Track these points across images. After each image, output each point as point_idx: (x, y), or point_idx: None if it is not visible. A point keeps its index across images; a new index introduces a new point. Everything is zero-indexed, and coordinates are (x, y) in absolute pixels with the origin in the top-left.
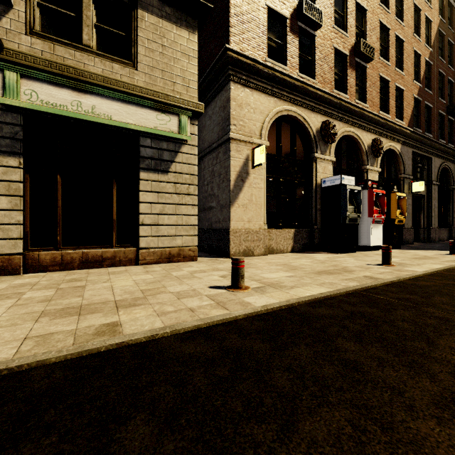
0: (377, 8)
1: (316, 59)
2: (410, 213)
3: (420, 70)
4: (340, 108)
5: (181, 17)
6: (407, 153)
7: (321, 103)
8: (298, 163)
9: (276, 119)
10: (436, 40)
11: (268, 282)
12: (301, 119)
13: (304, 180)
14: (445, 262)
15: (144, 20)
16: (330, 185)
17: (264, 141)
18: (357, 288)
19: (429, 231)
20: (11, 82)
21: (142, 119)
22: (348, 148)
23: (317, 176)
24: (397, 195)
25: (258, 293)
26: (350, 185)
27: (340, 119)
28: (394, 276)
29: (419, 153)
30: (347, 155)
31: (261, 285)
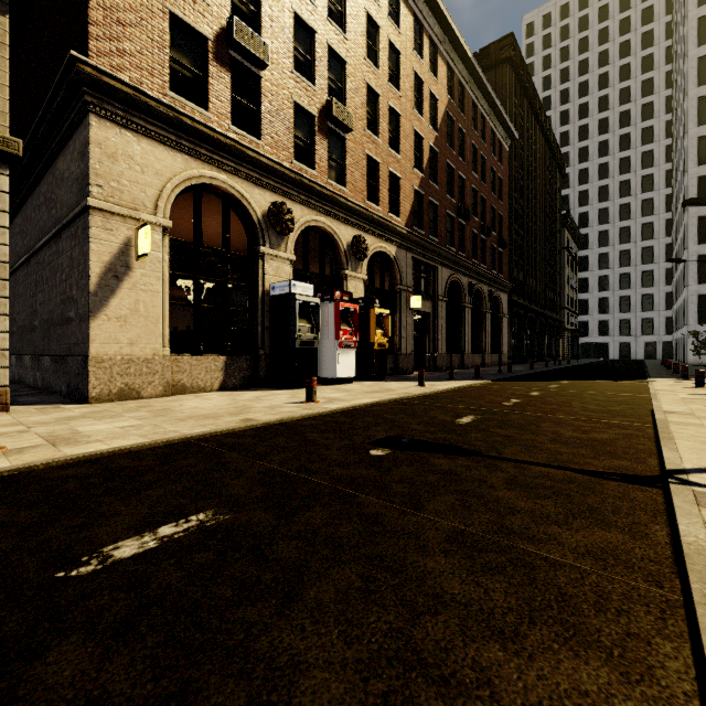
0: (363, 64)
1: (263, 111)
2: (409, 335)
3: (423, 157)
4: (302, 187)
5: None
6: (405, 259)
7: (270, 176)
8: (234, 258)
9: (194, 188)
10: (443, 124)
11: (64, 438)
12: (235, 194)
13: (246, 284)
14: (389, 395)
15: None
16: (280, 294)
17: (162, 219)
18: (191, 436)
19: (435, 358)
20: None
21: None
22: (320, 245)
23: (265, 280)
24: (376, 311)
25: (2, 456)
26: (305, 295)
27: (303, 202)
28: (281, 417)
29: (421, 260)
30: (320, 253)
31: (39, 443)
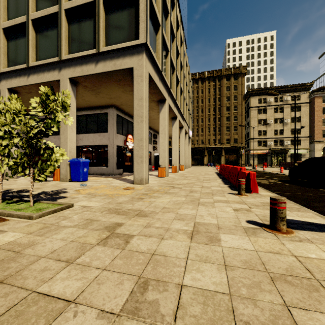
0: None
1: None
2: None
3: None
4: None
5: (306, 138)
6: None
7: None
8: None
9: None
10: None
11: None
12: None
13: None
14: None
15: (302, 140)
16: None
17: (321, 150)
18: None
19: None
20: (289, 151)
21: (301, 151)
22: None
23: None
24: None
25: None
26: None
27: None
28: None
29: None
30: None
31: None
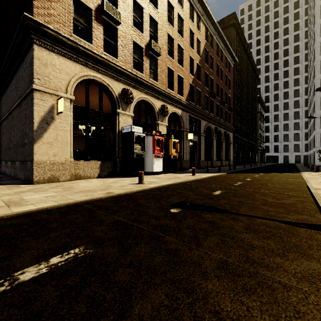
0: (166, 24)
1: (118, 45)
2: (187, 152)
3: (194, 68)
4: (137, 81)
5: None
6: (185, 116)
7: (122, 76)
8: (104, 114)
9: (85, 81)
10: (203, 53)
11: (15, 202)
12: (105, 84)
13: (110, 127)
14: (178, 180)
15: None
16: (126, 132)
17: (69, 95)
18: (80, 201)
19: (199, 162)
20: None
21: None
22: (146, 109)
23: (119, 125)
24: (172, 140)
25: None
26: (138, 132)
27: (137, 88)
28: (126, 191)
29: (193, 116)
30: (145, 113)
31: (1, 205)
